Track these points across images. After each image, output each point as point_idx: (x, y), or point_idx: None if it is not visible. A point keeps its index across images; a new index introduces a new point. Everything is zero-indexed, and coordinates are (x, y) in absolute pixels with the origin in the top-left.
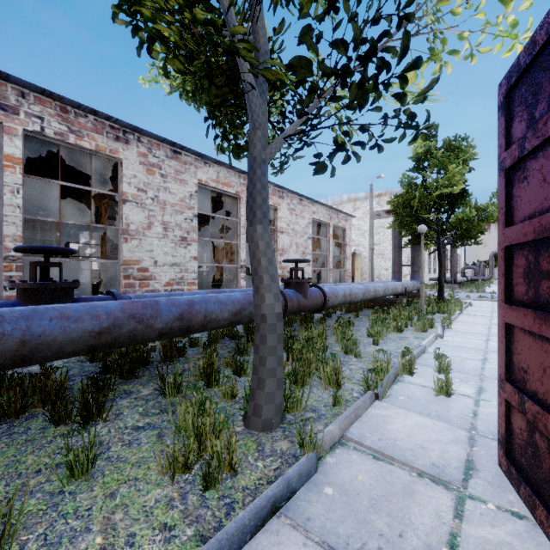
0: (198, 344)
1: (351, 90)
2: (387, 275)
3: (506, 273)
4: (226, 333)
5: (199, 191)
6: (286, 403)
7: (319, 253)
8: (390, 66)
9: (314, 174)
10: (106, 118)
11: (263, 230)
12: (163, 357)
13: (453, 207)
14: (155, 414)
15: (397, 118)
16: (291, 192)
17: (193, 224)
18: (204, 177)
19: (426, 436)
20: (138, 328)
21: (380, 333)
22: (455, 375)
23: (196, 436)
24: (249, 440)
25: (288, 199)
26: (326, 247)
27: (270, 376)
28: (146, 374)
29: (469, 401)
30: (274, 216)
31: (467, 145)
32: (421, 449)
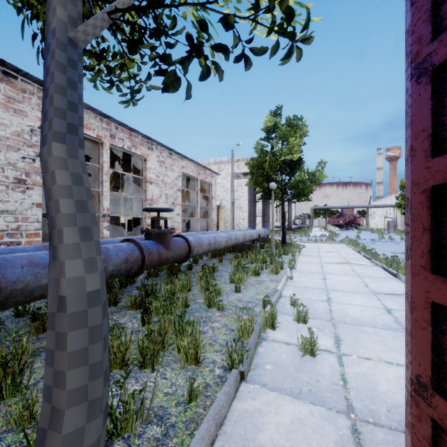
0: (28, 311)
1: None
2: (244, 224)
3: (433, 227)
4: None
5: None
6: (114, 424)
7: (189, 205)
8: None
9: (163, 90)
10: None
11: (67, 153)
12: None
13: (293, 171)
14: None
15: (271, 12)
16: (161, 145)
17: (36, 165)
18: None
19: (308, 445)
20: None
21: (241, 279)
22: (312, 322)
23: None
24: None
25: (157, 152)
26: (194, 199)
27: (74, 403)
28: None
29: (333, 360)
30: (143, 166)
31: (302, 124)
32: None
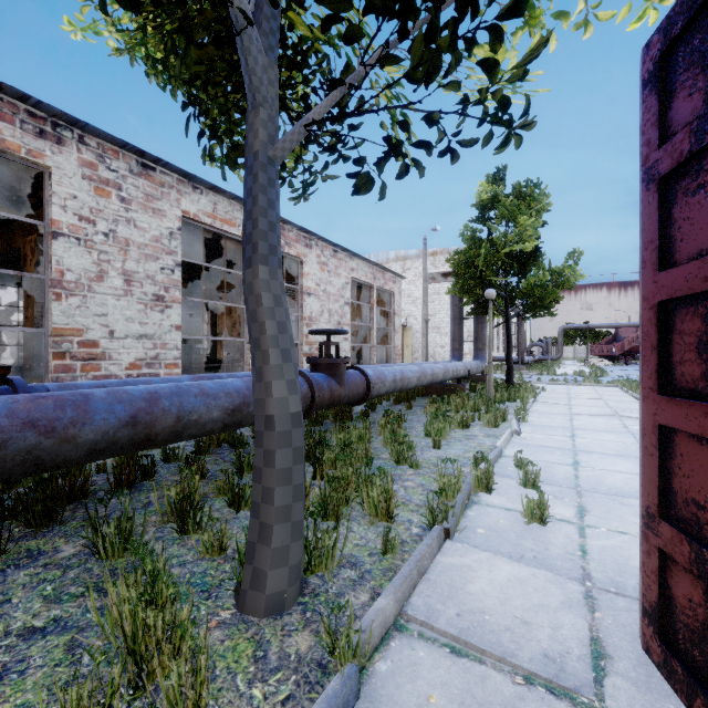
0: (178, 457)
1: (415, 45)
2: (443, 354)
3: (660, 345)
4: (225, 438)
5: (188, 231)
6: (309, 558)
7: (359, 325)
8: (478, 6)
9: (353, 192)
10: (19, 97)
11: (269, 275)
12: (114, 484)
13: (524, 269)
14: (73, 597)
15: (482, 104)
16: (322, 240)
17: (175, 277)
18: (192, 208)
19: (526, 600)
20: (44, 445)
21: (441, 432)
22: (545, 488)
23: (131, 656)
24: (242, 637)
25: (318, 249)
26: (368, 316)
27: (280, 520)
28: (78, 515)
29: (572, 530)
30: (298, 271)
31: (540, 193)
32: (523, 625)
